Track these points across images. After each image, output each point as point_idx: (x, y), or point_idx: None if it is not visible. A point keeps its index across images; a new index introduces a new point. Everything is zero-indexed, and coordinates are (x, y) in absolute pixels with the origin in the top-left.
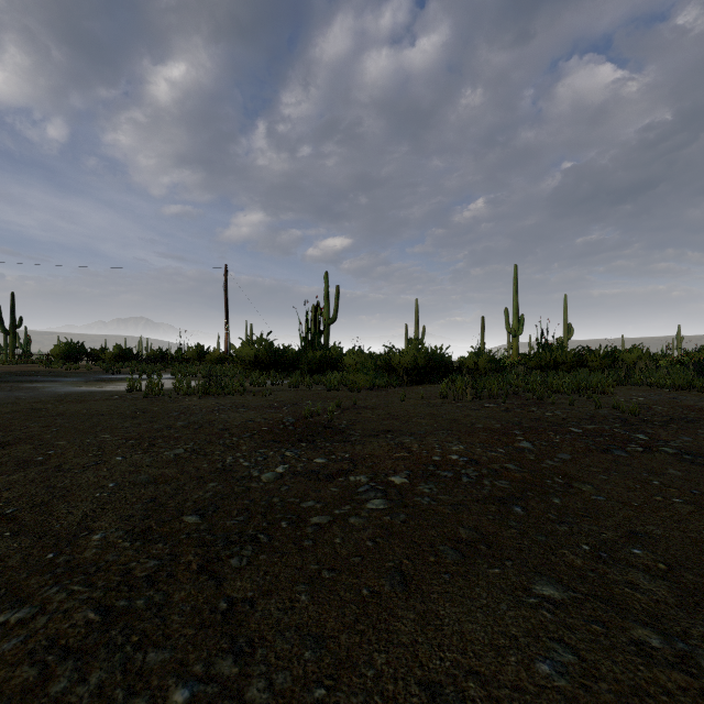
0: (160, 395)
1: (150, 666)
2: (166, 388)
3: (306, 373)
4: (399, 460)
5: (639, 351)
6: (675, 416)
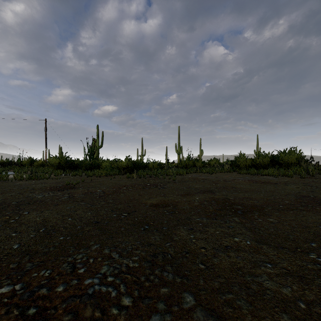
0: (6, 180)
1: (3, 212)
2: (10, 178)
3: (84, 170)
4: (82, 192)
5: (215, 160)
6: (184, 180)
